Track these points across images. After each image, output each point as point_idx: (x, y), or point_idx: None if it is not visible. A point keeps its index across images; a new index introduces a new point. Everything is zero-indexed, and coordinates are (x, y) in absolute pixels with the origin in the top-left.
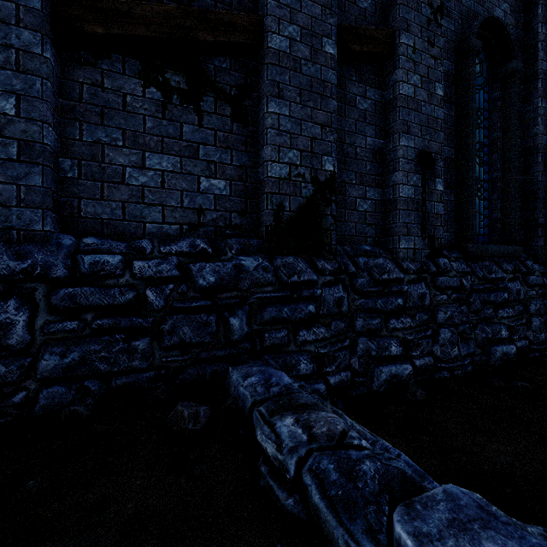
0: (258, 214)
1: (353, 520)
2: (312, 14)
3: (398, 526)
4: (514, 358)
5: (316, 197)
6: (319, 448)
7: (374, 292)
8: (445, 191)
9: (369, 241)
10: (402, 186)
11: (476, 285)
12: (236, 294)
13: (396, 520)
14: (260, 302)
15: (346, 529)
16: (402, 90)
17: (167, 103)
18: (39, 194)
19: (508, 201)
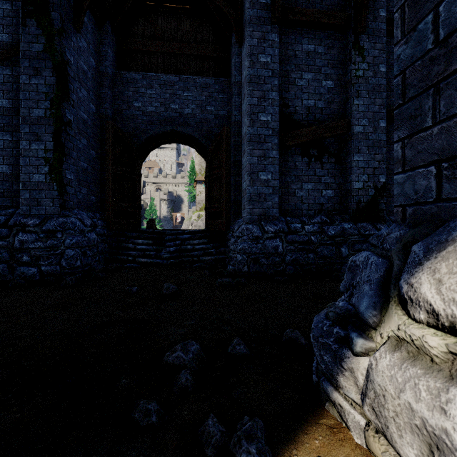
0: (346, 204)
1: None
2: (374, 111)
3: None
4: None
5: (376, 195)
6: None
7: None
8: None
9: None
10: None
11: None
12: (342, 239)
13: None
14: (352, 242)
15: None
16: None
17: (310, 162)
18: (277, 204)
19: None
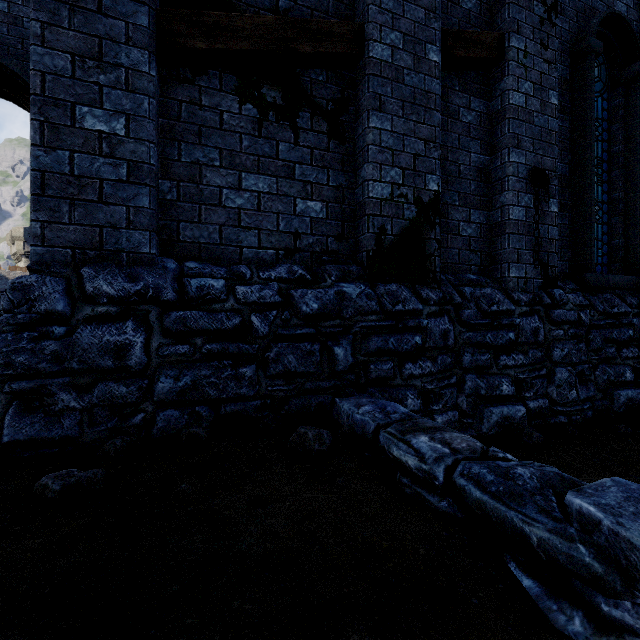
0: (356, 238)
1: (523, 506)
2: (415, 19)
3: (577, 499)
4: None
5: (419, 220)
6: (464, 458)
7: (482, 325)
8: (559, 214)
9: (474, 270)
10: (513, 208)
11: (596, 320)
12: (339, 322)
13: (572, 497)
14: (364, 331)
15: (518, 512)
16: (513, 99)
17: (263, 121)
18: (147, 216)
19: (632, 225)
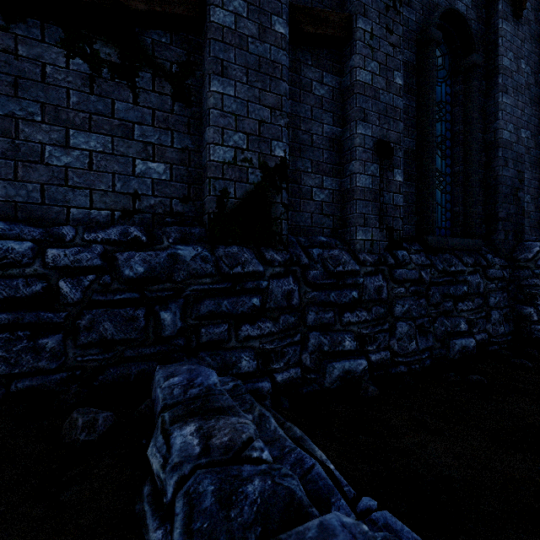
0: (203, 201)
1: None
2: None
3: None
4: (473, 351)
5: (265, 184)
6: (209, 463)
7: (328, 285)
8: (406, 183)
9: (326, 232)
10: (359, 176)
11: (436, 277)
12: (169, 286)
13: None
14: (197, 294)
15: None
16: (359, 76)
17: (95, 77)
18: None
19: (470, 194)
